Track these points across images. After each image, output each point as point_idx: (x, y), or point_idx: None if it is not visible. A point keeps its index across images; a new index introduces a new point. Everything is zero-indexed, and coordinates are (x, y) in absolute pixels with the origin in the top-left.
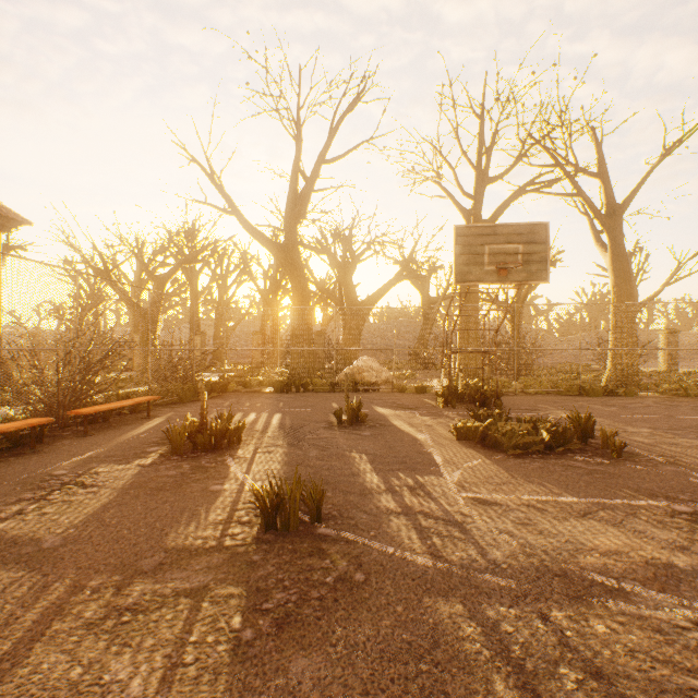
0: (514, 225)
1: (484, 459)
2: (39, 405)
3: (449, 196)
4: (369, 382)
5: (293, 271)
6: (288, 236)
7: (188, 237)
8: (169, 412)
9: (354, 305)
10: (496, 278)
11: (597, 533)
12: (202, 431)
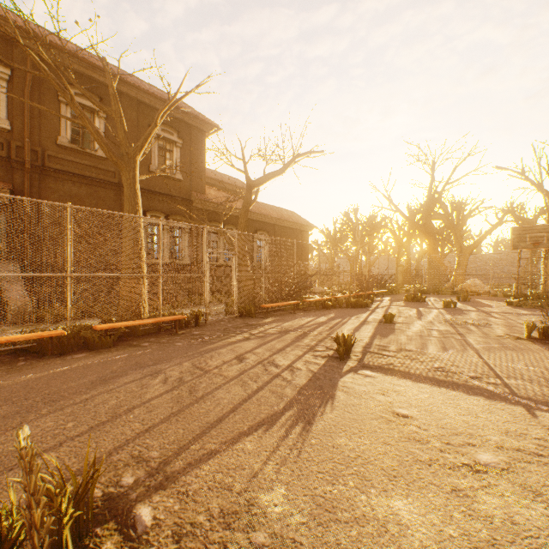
0: (541, 225)
1: (511, 307)
2: (361, 290)
3: (534, 185)
4: (474, 291)
5: (429, 236)
6: (426, 219)
7: (370, 222)
8: (387, 296)
9: (466, 248)
10: (532, 247)
11: (523, 312)
12: (414, 297)
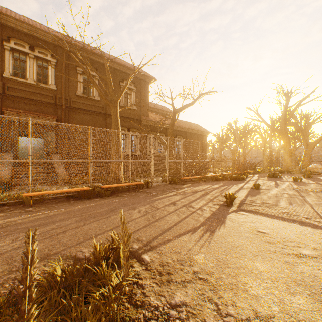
0: None
1: None
2: (239, 170)
3: None
4: (315, 171)
5: (284, 137)
6: (282, 126)
7: (245, 129)
8: (256, 174)
9: (310, 144)
10: None
11: None
12: (274, 174)
